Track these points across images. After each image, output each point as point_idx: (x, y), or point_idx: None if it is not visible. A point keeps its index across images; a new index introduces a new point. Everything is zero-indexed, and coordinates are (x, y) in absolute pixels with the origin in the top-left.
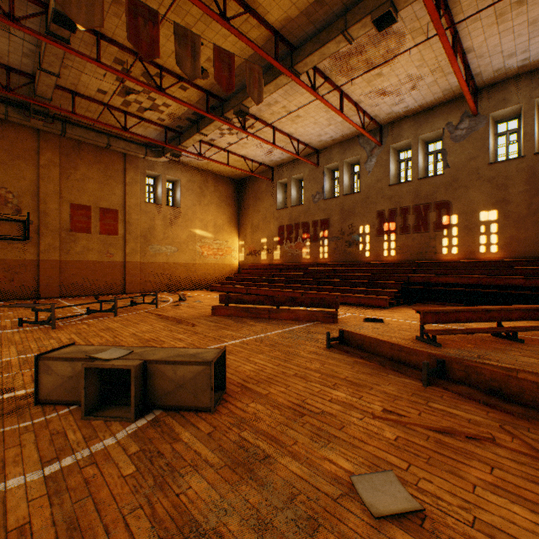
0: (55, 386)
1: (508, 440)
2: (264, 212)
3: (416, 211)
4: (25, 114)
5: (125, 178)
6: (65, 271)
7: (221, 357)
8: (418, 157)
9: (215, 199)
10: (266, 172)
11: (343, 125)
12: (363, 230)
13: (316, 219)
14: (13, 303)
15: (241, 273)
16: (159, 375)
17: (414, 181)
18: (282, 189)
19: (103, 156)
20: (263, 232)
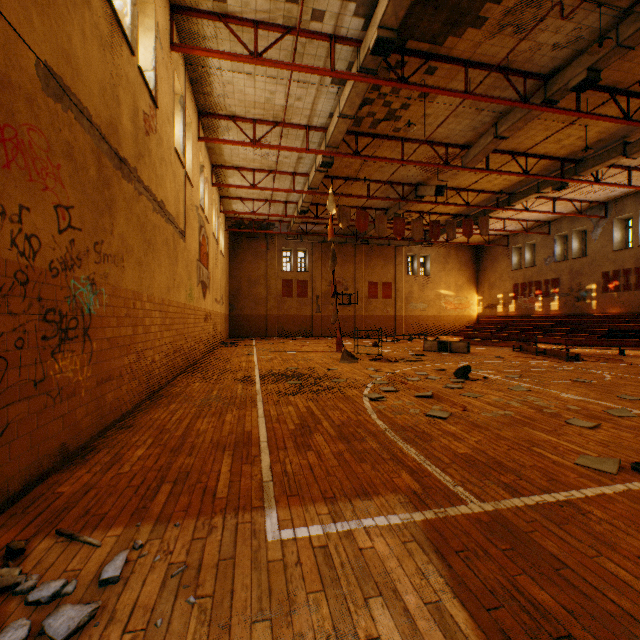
0: (427, 347)
1: (538, 358)
2: (500, 272)
3: (636, 273)
4: (353, 239)
5: (395, 261)
6: (365, 321)
7: (468, 344)
8: (638, 228)
9: (455, 264)
10: (501, 239)
11: (565, 208)
12: (589, 288)
13: (547, 278)
14: (349, 337)
15: (478, 323)
16: (453, 345)
17: (635, 248)
18: (517, 252)
19: (383, 250)
20: (498, 289)
